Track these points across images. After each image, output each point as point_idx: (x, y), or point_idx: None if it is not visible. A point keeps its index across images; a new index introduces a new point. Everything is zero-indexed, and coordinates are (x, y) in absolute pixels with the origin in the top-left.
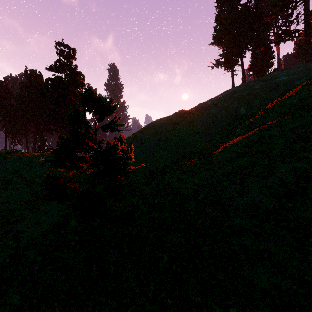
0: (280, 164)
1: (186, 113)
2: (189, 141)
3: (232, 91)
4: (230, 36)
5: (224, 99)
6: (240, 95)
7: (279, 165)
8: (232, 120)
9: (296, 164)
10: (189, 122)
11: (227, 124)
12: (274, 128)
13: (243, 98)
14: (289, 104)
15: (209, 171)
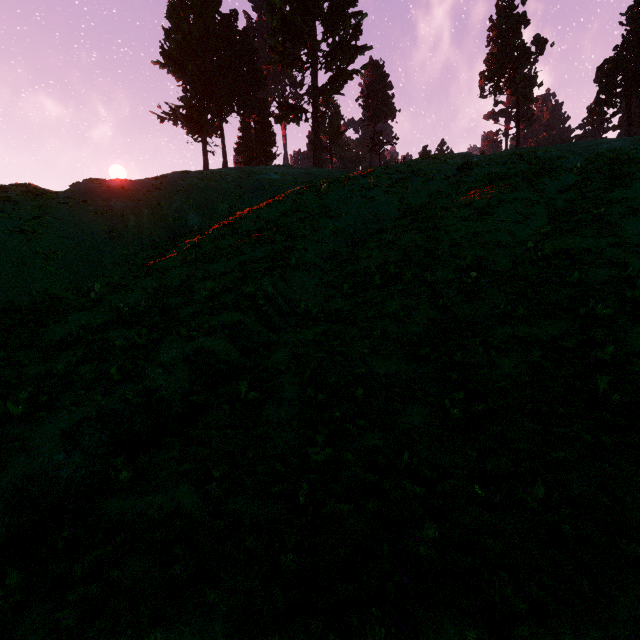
0: (168, 343)
1: (31, 193)
2: (4, 274)
3: (180, 174)
4: (197, 65)
5: (156, 184)
6: (192, 185)
7: (165, 348)
8: (167, 235)
9: (202, 342)
10: (24, 218)
11: (153, 242)
12: (222, 259)
13: (198, 192)
14: (265, 218)
15: (7, 372)
